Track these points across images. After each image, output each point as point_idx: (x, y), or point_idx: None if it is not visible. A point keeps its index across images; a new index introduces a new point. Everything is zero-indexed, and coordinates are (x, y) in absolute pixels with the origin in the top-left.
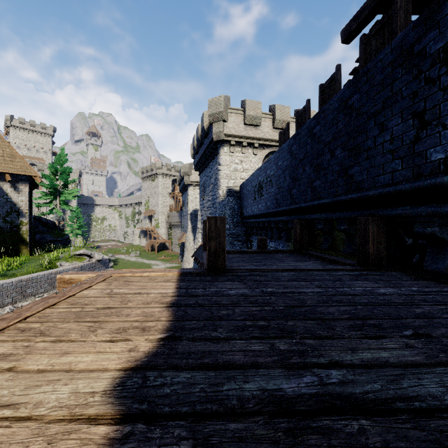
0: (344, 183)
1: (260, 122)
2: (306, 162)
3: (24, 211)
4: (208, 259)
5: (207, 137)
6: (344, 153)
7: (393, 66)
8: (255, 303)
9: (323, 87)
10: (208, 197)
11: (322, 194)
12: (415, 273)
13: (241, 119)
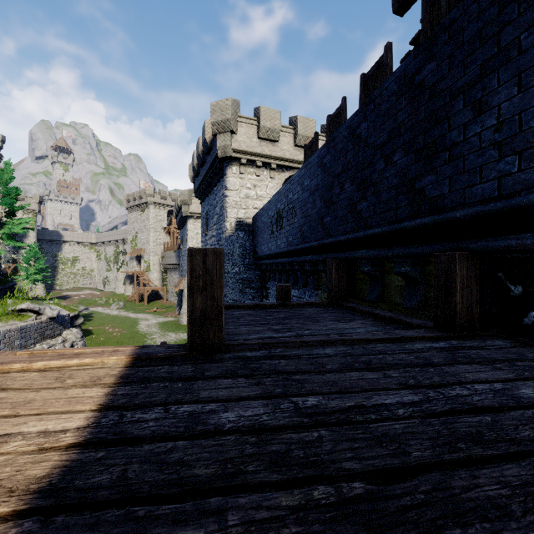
0: (407, 202)
1: (279, 137)
2: (345, 177)
3: None
4: (190, 328)
5: (210, 153)
6: (407, 157)
7: (502, 3)
8: (284, 465)
9: (365, 78)
10: (212, 232)
11: (371, 222)
12: (533, 342)
13: (255, 131)
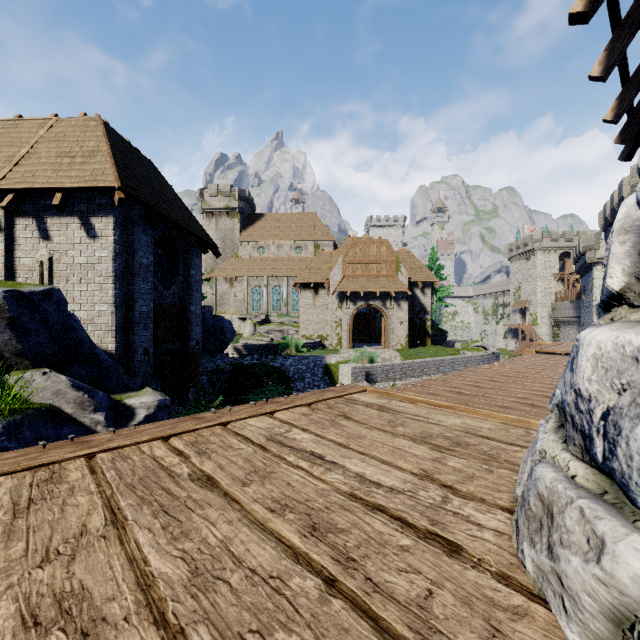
0: None
1: None
2: None
3: (428, 310)
4: None
5: None
6: None
7: None
8: None
9: None
10: None
11: None
12: None
13: None
